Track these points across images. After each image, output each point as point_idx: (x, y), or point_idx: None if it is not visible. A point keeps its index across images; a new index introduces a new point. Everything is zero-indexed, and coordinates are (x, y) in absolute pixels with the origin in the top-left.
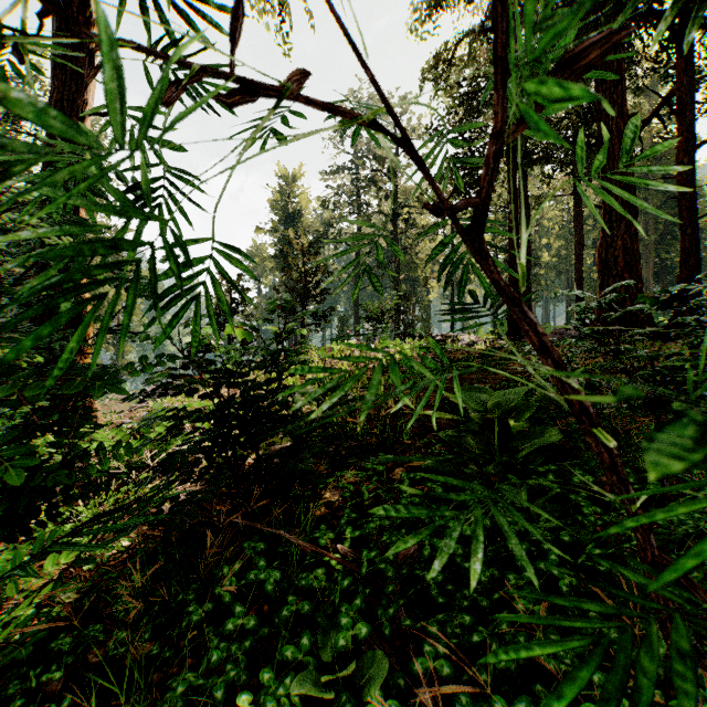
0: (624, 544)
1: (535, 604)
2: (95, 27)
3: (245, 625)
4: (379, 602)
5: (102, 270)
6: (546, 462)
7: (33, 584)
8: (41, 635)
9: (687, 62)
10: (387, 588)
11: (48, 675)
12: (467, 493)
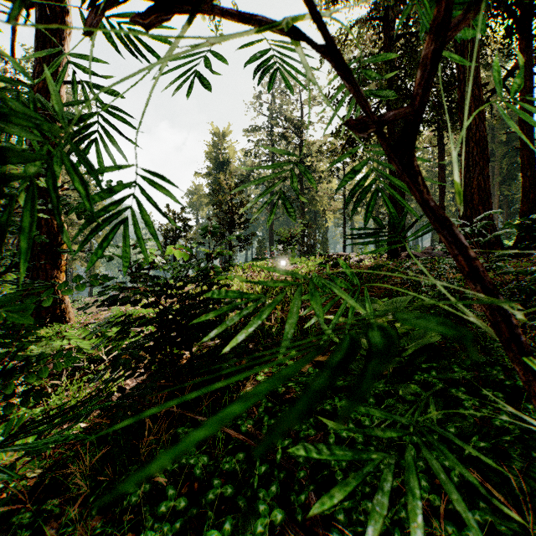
0: (504, 436)
1: (429, 492)
2: (69, 15)
3: (176, 507)
4: (292, 487)
5: None
6: (428, 359)
7: (4, 462)
8: (5, 510)
9: (527, 43)
10: (298, 473)
11: None
12: (394, 429)
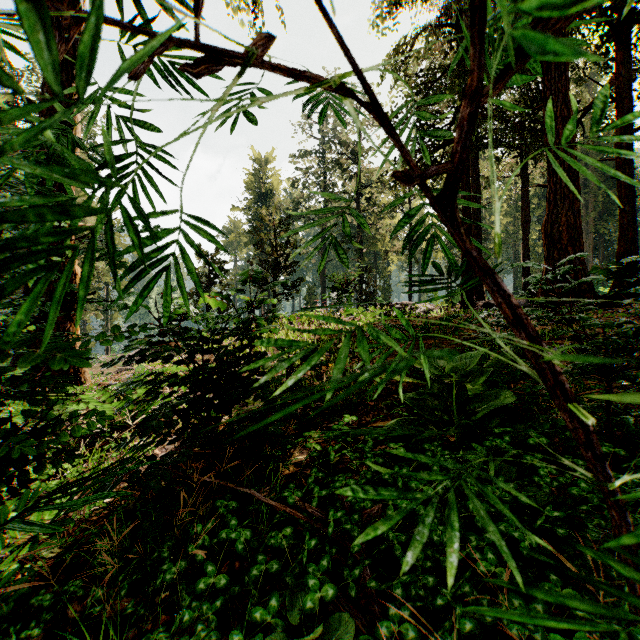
0: (581, 506)
1: (496, 566)
2: None
3: (216, 584)
4: (345, 562)
5: (48, 238)
6: (501, 424)
7: (18, 540)
8: (22, 591)
9: (625, 54)
10: (352, 548)
11: (27, 631)
12: (441, 474)
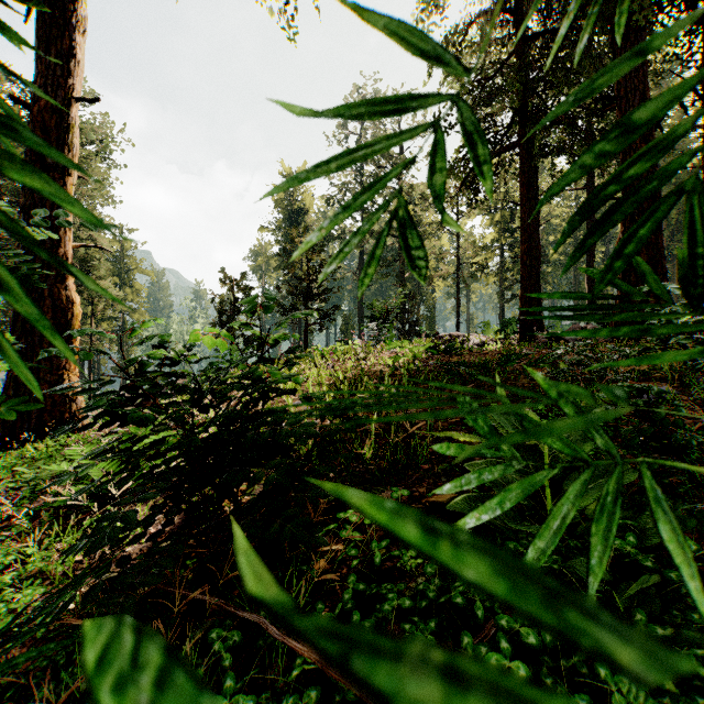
0: None
1: None
2: (83, 8)
3: None
4: None
5: None
6: None
7: None
8: None
9: None
10: None
11: None
12: None
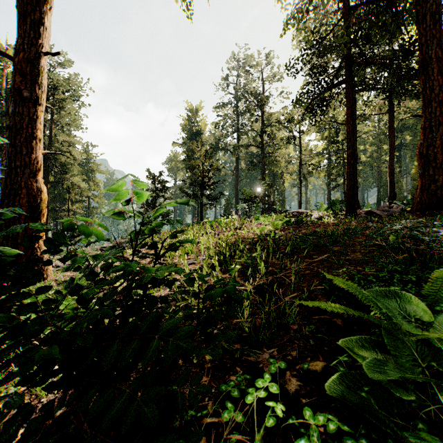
0: None
1: None
2: None
3: None
4: None
5: None
6: None
7: None
8: None
9: None
10: None
11: None
12: None
